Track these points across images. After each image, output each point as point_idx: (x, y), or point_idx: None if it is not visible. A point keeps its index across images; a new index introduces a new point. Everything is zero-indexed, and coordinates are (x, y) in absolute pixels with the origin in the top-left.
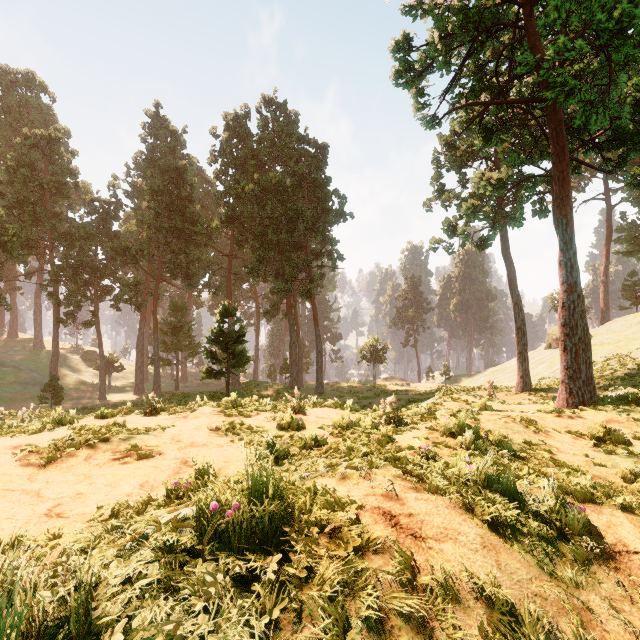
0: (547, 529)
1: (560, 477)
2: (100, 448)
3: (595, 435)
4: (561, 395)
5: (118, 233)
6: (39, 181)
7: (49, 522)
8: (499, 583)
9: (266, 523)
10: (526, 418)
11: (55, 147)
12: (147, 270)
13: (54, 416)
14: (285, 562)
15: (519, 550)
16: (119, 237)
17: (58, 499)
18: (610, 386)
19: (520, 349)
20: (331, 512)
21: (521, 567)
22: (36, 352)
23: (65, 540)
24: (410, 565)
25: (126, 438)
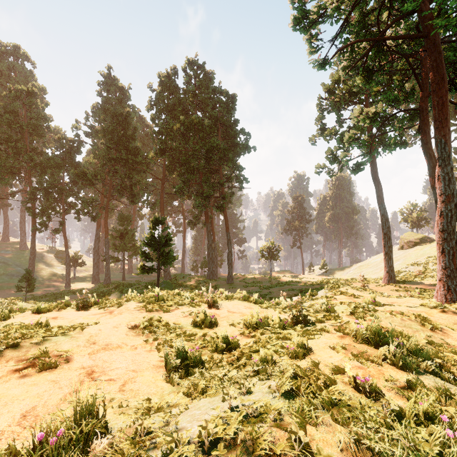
0: None
1: None
2: (5, 356)
3: None
4: (439, 291)
5: (80, 163)
6: (20, 124)
7: None
8: None
9: None
10: (418, 315)
11: (33, 99)
12: (102, 191)
13: None
14: None
15: None
16: (81, 166)
17: None
18: None
19: (386, 250)
20: None
21: None
22: (21, 252)
23: None
24: None
25: (40, 341)
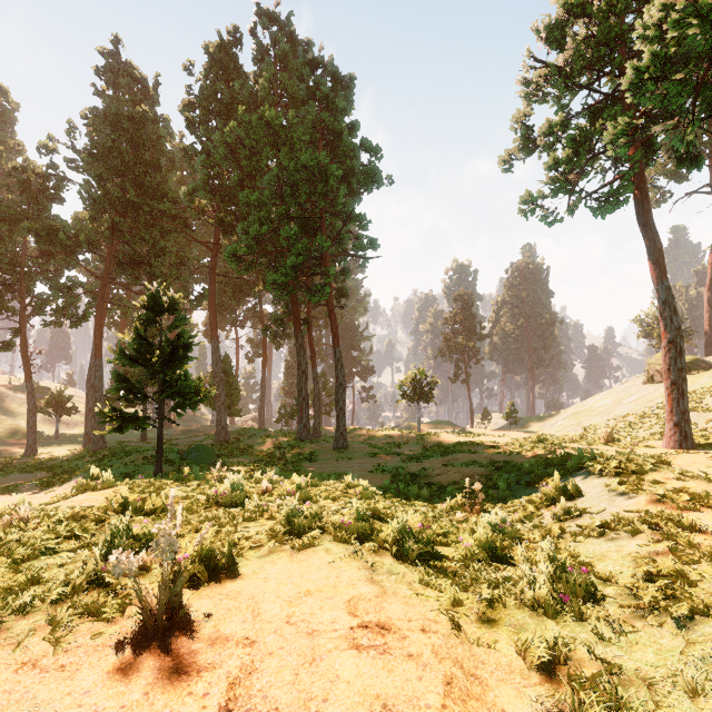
0: None
1: None
2: None
3: None
4: None
5: (58, 219)
6: None
7: None
8: None
9: None
10: None
11: None
12: None
13: None
14: None
15: None
16: None
17: None
18: None
19: (673, 377)
20: None
21: None
22: None
23: None
24: None
25: None
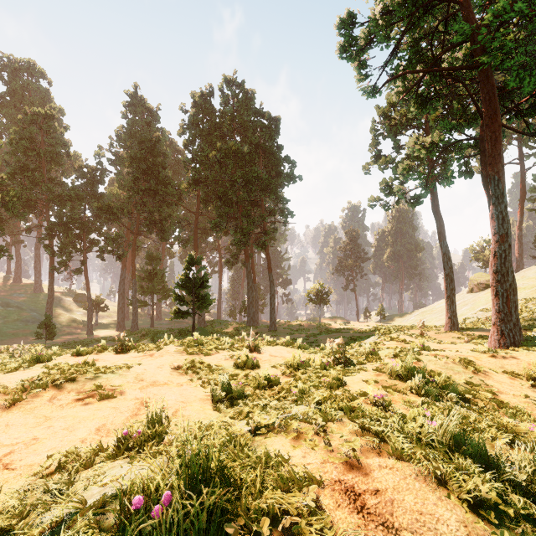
0: (529, 503)
1: (522, 430)
2: (66, 388)
3: (532, 376)
4: (493, 336)
5: (103, 195)
6: (37, 151)
7: None
8: None
9: (203, 525)
10: (464, 358)
11: (50, 123)
12: (127, 226)
13: (34, 354)
14: None
15: None
16: (104, 198)
17: (12, 446)
18: (529, 326)
19: (448, 293)
20: (285, 497)
21: None
22: (36, 295)
23: (1, 501)
24: None
25: (92, 377)
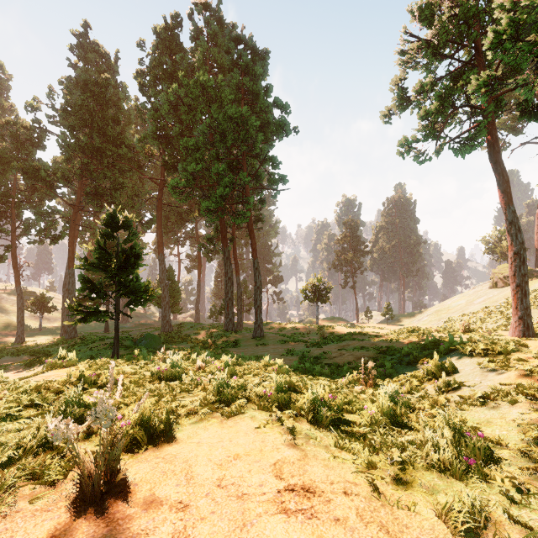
0: None
1: None
2: None
3: None
4: None
5: (40, 161)
6: None
7: None
8: None
9: None
10: None
11: None
12: None
13: None
14: None
15: None
16: None
17: None
18: None
19: (518, 281)
20: None
21: None
22: None
23: None
24: None
25: None
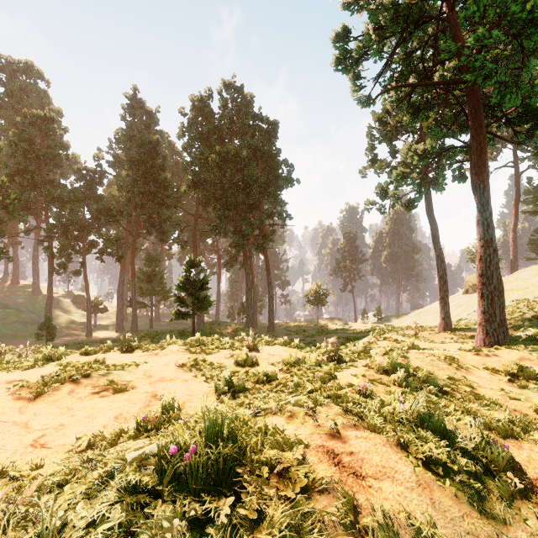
0: (474, 465)
1: (483, 414)
2: (82, 383)
3: (509, 372)
4: (479, 336)
5: (102, 197)
6: (36, 153)
7: (33, 452)
8: (434, 522)
9: (220, 466)
10: (449, 356)
11: (50, 125)
12: (126, 227)
13: (45, 353)
14: (238, 503)
15: (451, 487)
16: (103, 200)
17: (43, 430)
18: (519, 326)
19: (442, 295)
20: (280, 453)
21: (453, 504)
22: (34, 296)
23: (46, 470)
24: (352, 506)
25: (105, 374)
